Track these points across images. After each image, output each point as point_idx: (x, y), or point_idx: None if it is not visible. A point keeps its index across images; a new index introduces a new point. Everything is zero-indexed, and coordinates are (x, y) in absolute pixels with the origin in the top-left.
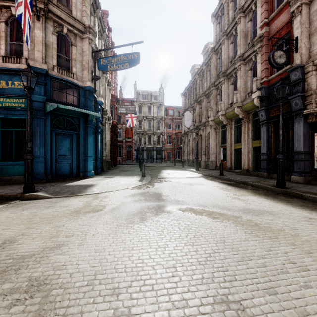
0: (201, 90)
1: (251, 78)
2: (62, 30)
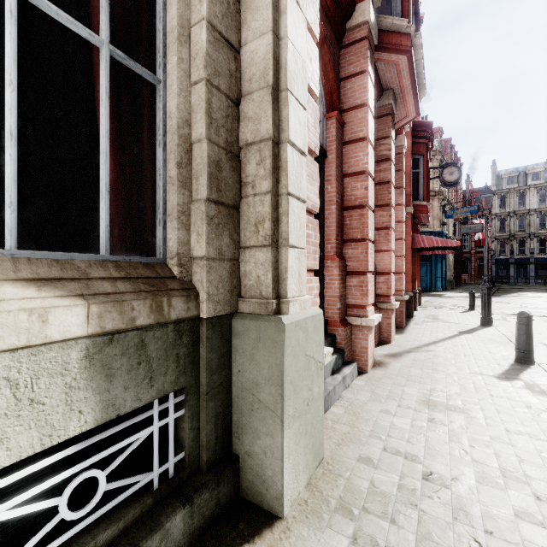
0: None
1: None
2: None
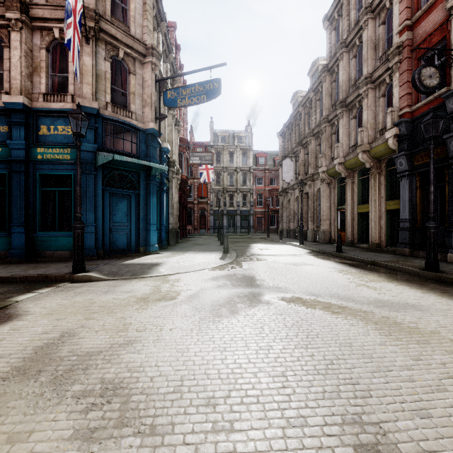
0: (308, 128)
1: (385, 108)
2: (117, 54)
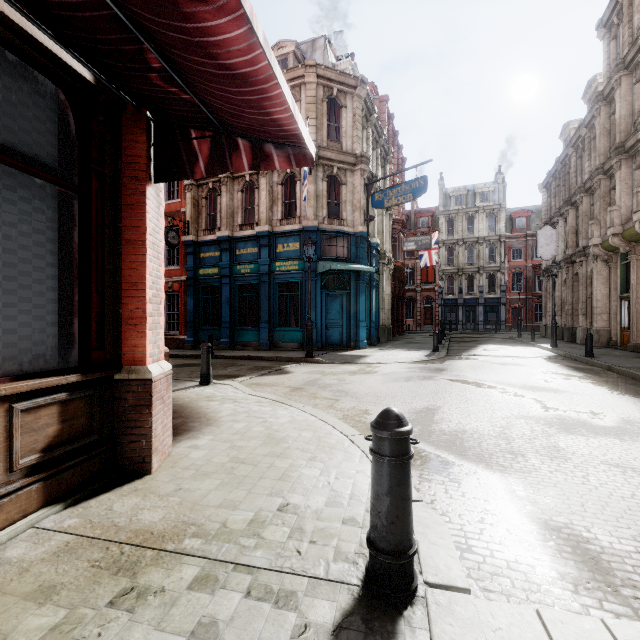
0: (581, 179)
1: None
2: (331, 172)
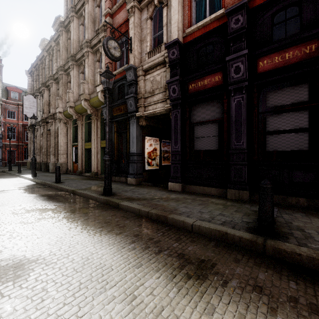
0: (52, 73)
1: None
2: None
